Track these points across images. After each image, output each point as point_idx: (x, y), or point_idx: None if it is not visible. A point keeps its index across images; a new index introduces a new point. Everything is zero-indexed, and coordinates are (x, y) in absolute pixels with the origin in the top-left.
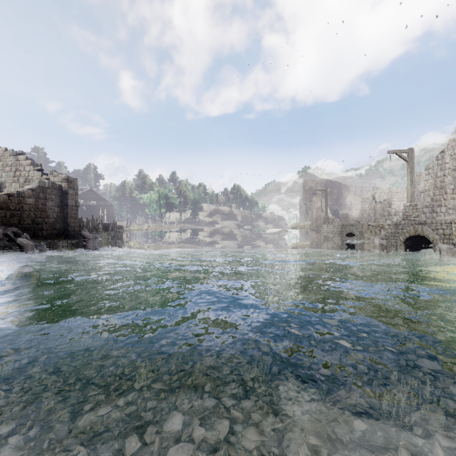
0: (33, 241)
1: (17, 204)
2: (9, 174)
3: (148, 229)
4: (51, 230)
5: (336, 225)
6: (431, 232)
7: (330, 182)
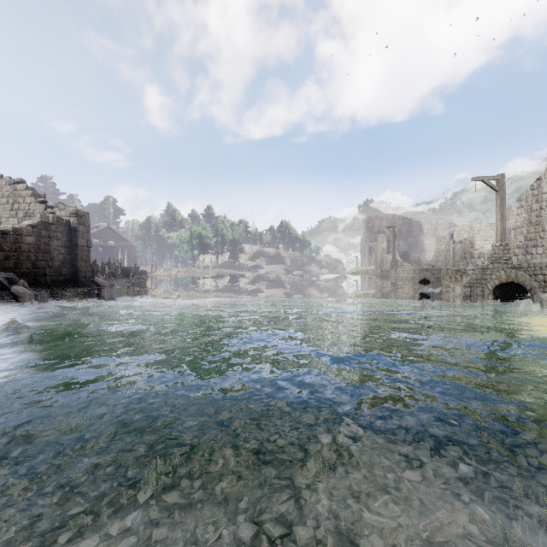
0: (32, 290)
1: (13, 243)
2: (5, 208)
3: (177, 275)
4: (56, 276)
5: (407, 270)
6: (528, 278)
7: (398, 217)
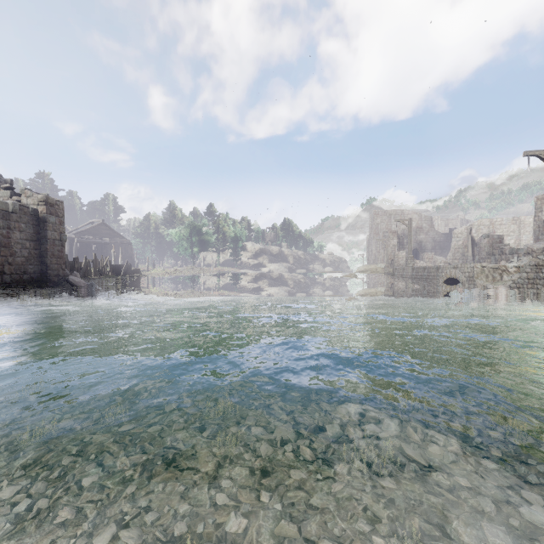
0: None
1: None
2: None
3: (174, 273)
4: (19, 274)
5: (428, 267)
6: None
7: (407, 213)
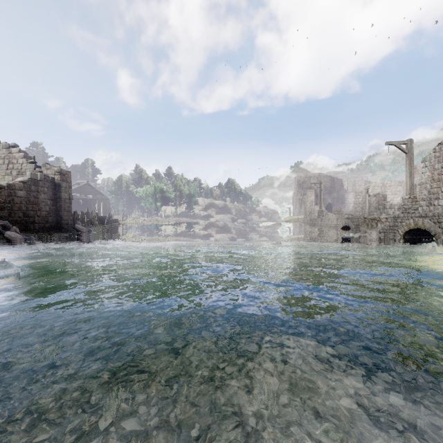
0: (22, 235)
1: (7, 196)
2: (2, 167)
3: (144, 223)
4: (44, 223)
5: (331, 218)
6: (433, 225)
7: (323, 176)
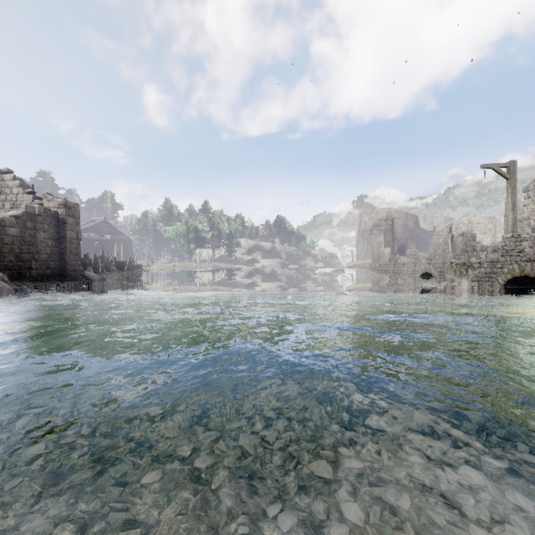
0: (12, 284)
1: None
2: None
3: (173, 269)
4: (43, 269)
5: (407, 263)
6: None
7: (393, 211)
